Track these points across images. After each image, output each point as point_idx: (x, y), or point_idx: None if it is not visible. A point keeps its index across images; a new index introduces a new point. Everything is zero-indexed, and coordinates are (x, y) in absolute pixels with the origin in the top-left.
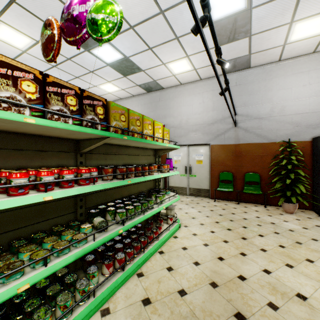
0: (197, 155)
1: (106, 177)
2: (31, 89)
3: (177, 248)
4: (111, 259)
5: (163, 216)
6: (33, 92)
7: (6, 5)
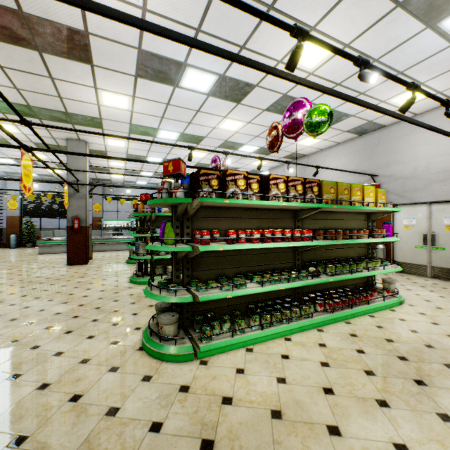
0: (446, 217)
1: (318, 238)
2: (282, 187)
3: (391, 318)
4: (322, 302)
5: (378, 290)
6: (283, 188)
7: (233, 108)
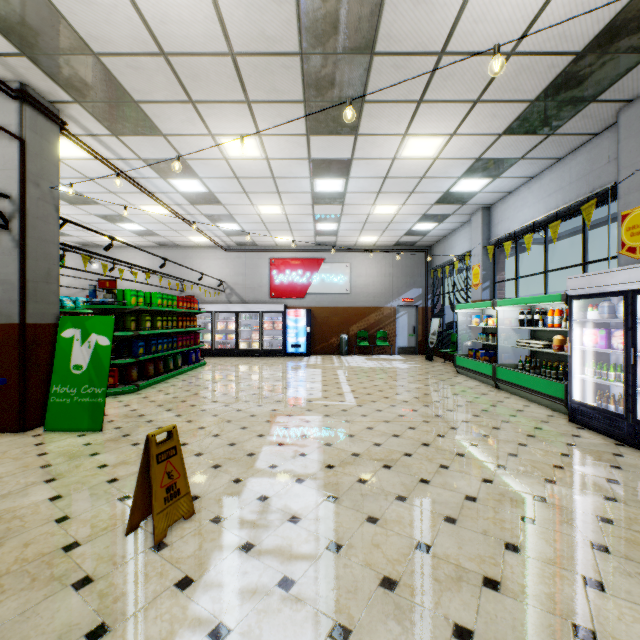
0: None
1: None
2: None
3: None
4: None
5: None
6: None
7: None
